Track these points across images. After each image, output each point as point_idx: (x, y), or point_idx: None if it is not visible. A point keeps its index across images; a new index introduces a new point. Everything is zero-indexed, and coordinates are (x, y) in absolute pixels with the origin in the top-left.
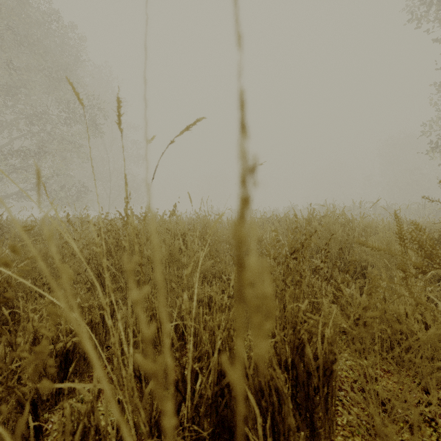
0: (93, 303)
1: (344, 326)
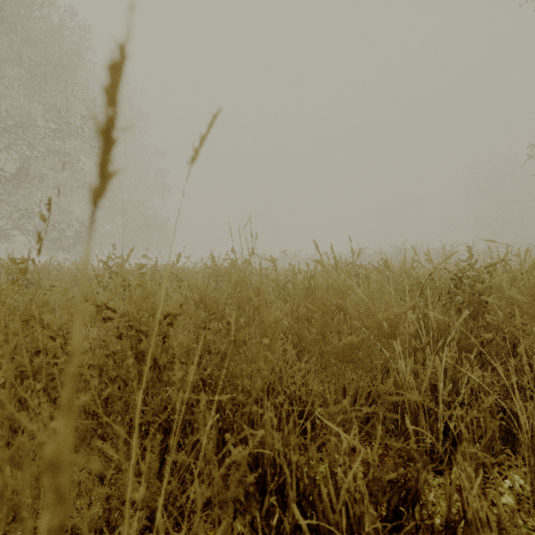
0: None
1: None
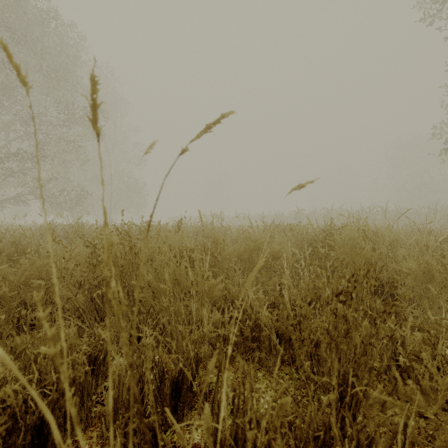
0: (76, 357)
1: (426, 413)
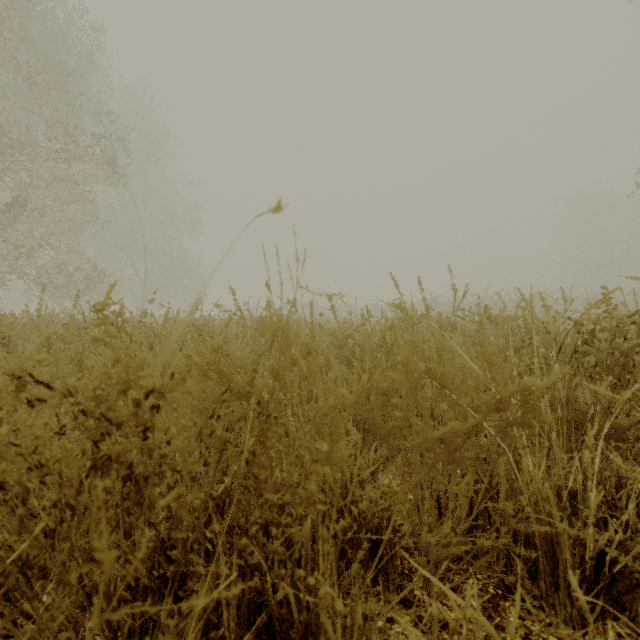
0: None
1: None
